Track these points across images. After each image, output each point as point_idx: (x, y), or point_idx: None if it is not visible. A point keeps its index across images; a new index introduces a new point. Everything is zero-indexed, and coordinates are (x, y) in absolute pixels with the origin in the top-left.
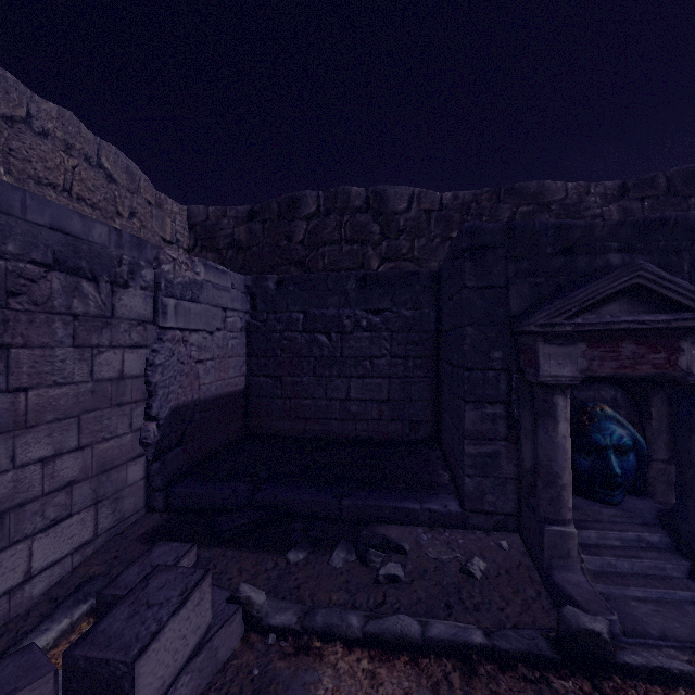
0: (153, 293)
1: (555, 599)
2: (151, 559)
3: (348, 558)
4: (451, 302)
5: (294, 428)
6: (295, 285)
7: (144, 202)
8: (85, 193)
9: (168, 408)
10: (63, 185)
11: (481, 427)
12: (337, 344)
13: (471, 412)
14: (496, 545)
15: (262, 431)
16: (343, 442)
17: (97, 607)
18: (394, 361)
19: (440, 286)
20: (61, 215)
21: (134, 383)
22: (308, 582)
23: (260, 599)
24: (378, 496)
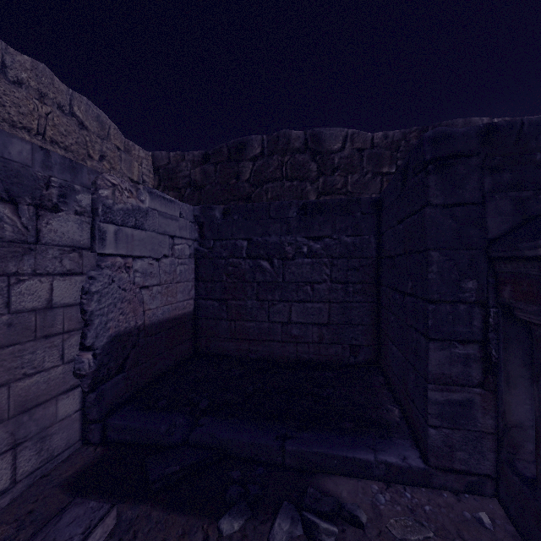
0: (91, 219)
1: None
2: (57, 530)
3: (292, 532)
4: (400, 226)
5: (239, 348)
6: (240, 214)
7: (114, 147)
8: (58, 137)
9: (107, 337)
10: (37, 129)
11: (449, 369)
12: (279, 270)
13: (437, 351)
14: (474, 519)
15: (209, 351)
16: (285, 363)
17: None
18: (334, 286)
19: (382, 212)
20: None
21: (66, 312)
22: None
23: None
24: (324, 440)
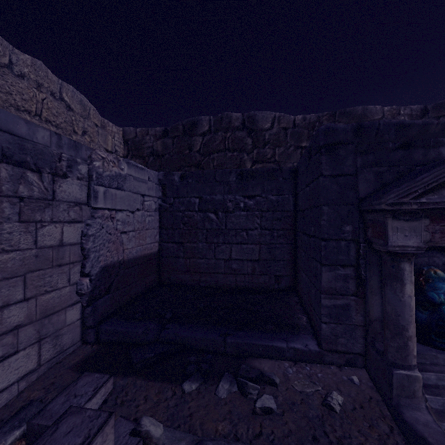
0: (87, 183)
1: (407, 437)
2: (76, 389)
3: (230, 389)
4: (307, 188)
5: (192, 279)
6: (193, 178)
7: (93, 124)
8: (51, 117)
9: (99, 267)
10: (35, 111)
11: (335, 285)
12: (222, 220)
13: (327, 273)
14: (349, 380)
15: (170, 281)
16: (227, 290)
17: (27, 434)
18: (263, 232)
19: (297, 178)
20: (8, 120)
21: (71, 249)
22: (199, 411)
23: (157, 433)
24: (253, 336)
